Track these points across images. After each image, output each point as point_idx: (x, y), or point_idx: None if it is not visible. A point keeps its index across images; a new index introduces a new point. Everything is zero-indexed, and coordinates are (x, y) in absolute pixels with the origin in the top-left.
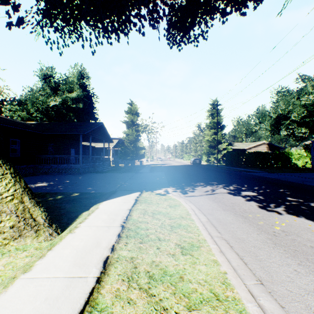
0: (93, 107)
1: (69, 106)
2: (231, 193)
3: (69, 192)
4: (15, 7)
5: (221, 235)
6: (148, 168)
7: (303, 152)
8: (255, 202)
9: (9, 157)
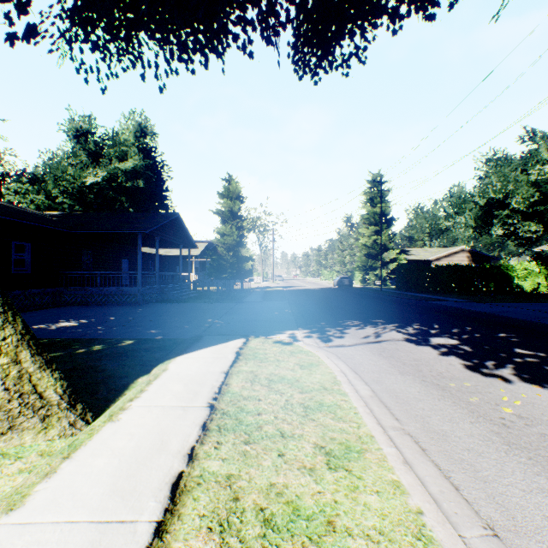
0: (162, 186)
1: (121, 184)
2: (411, 340)
3: (116, 338)
4: (21, 6)
5: (400, 424)
6: (259, 293)
7: (533, 265)
8: (458, 358)
9: (10, 274)
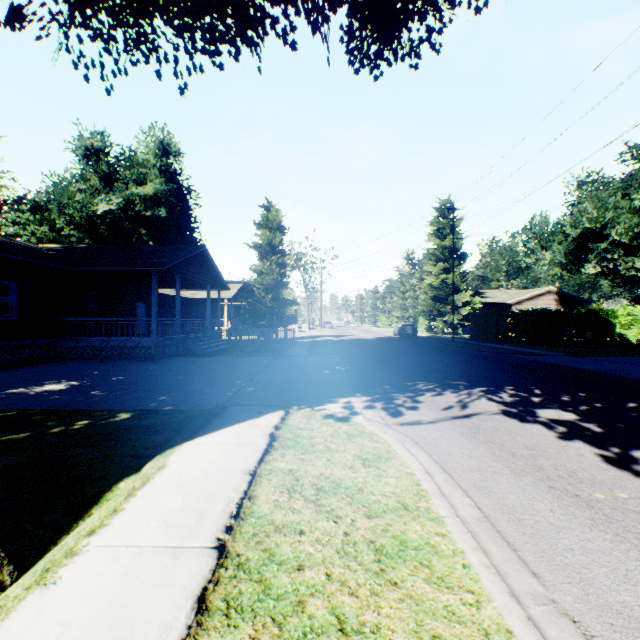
0: (189, 216)
1: (139, 213)
2: (512, 414)
3: (110, 410)
4: None
5: (545, 589)
6: (304, 344)
7: (639, 310)
8: (589, 445)
9: None
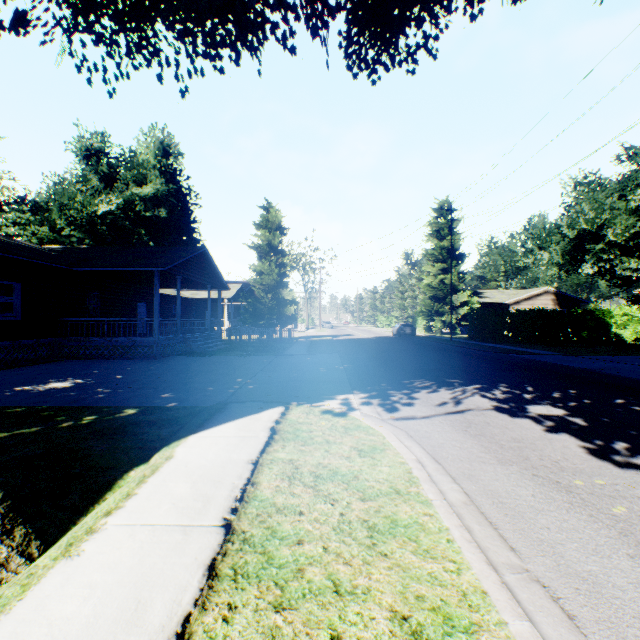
0: (189, 216)
1: (139, 214)
2: (503, 410)
3: (116, 406)
4: None
5: (520, 560)
6: (303, 344)
7: (635, 310)
8: (574, 438)
9: None
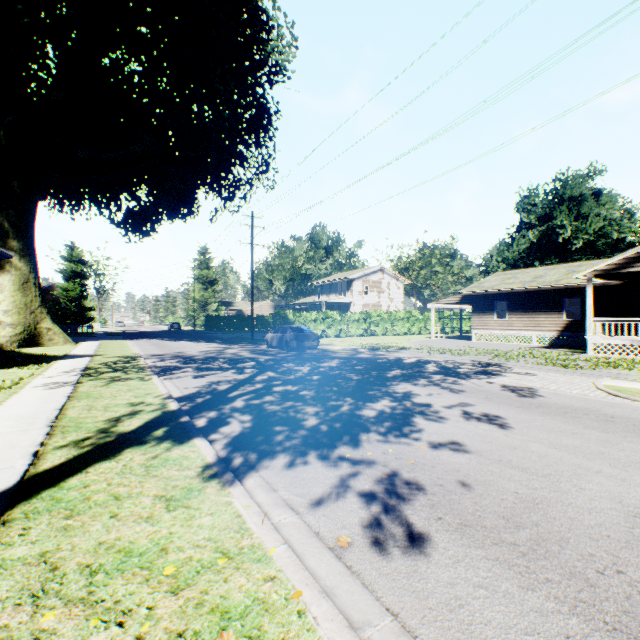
0: None
1: None
2: (160, 339)
3: None
4: None
5: (136, 343)
6: (102, 333)
7: None
8: (165, 340)
9: None
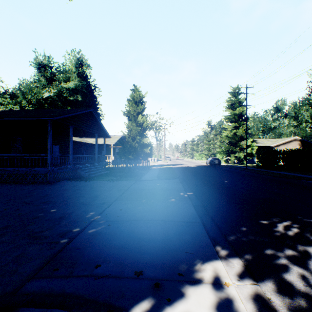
0: (94, 100)
1: (66, 98)
2: None
3: None
4: None
5: None
6: (155, 170)
7: None
8: None
9: None
